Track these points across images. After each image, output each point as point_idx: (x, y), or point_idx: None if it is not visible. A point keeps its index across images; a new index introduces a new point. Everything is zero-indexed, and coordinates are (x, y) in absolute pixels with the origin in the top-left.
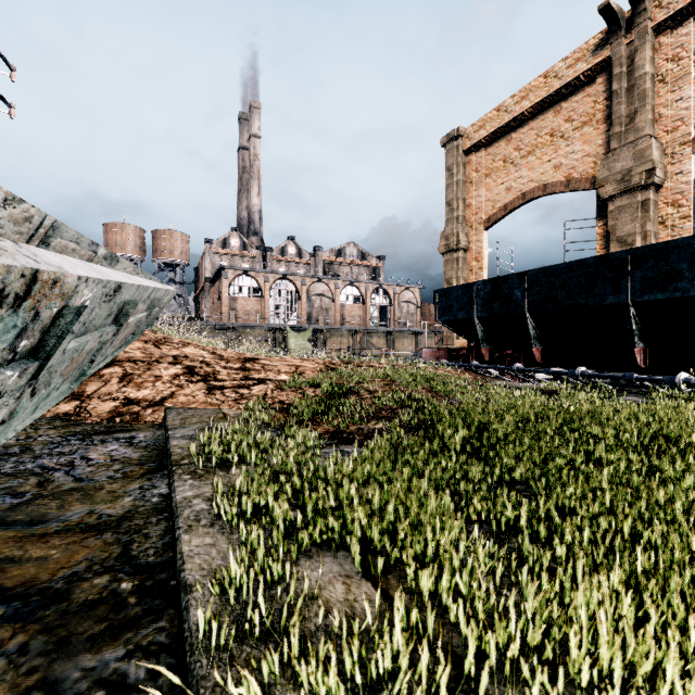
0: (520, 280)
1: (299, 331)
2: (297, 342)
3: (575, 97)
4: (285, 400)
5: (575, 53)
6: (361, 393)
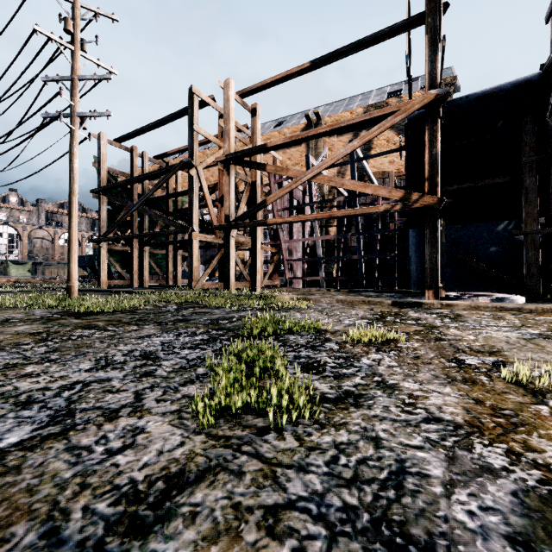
0: (95, 257)
1: (20, 264)
2: (17, 272)
3: (156, 181)
4: (5, 283)
5: (154, 166)
6: (21, 282)
